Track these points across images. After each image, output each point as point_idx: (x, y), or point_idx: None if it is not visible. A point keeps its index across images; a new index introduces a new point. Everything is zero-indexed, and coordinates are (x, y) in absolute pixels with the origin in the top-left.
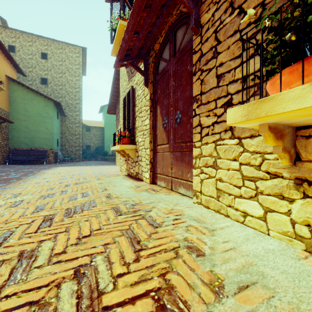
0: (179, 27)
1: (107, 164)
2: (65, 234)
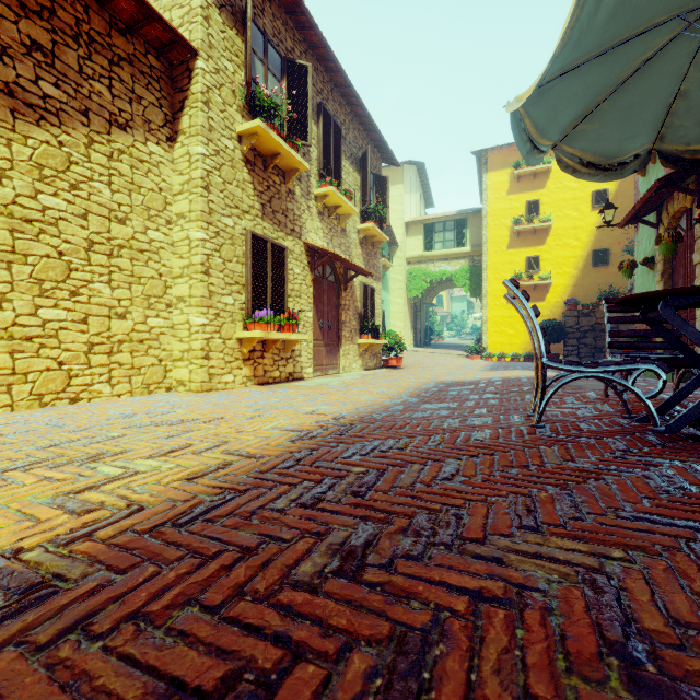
0: (328, 264)
1: None
2: (399, 375)
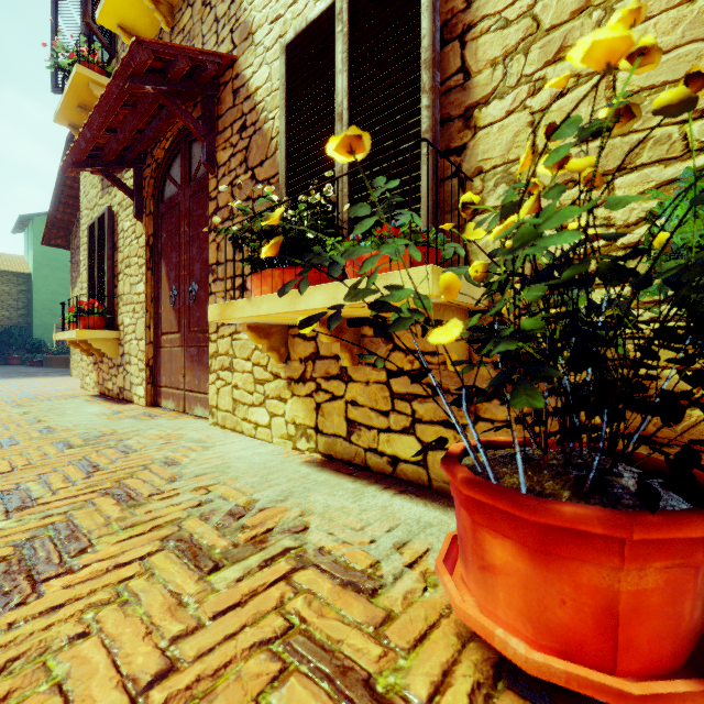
0: (195, 139)
1: (44, 374)
2: None
